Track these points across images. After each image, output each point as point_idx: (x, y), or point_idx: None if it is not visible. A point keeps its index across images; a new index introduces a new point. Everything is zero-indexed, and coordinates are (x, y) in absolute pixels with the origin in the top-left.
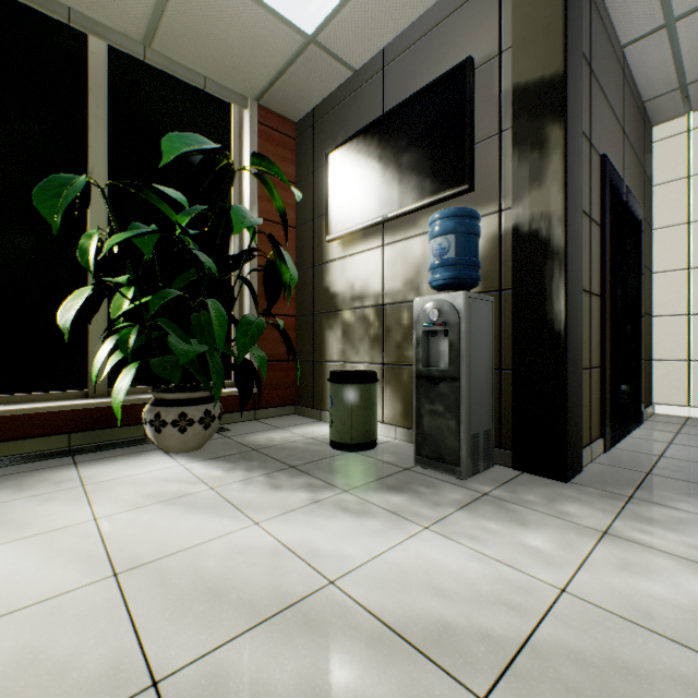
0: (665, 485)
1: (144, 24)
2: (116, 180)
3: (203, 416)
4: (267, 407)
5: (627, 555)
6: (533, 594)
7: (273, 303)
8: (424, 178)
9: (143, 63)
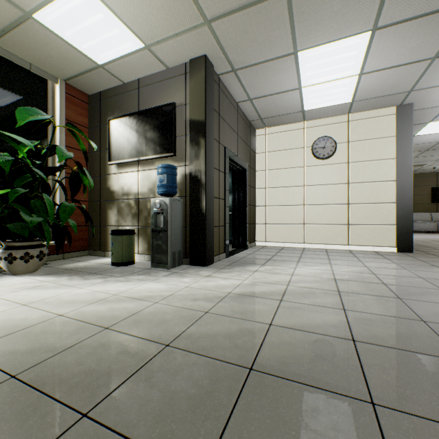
0: (236, 264)
1: None
2: None
3: (39, 253)
4: (71, 252)
5: (210, 279)
6: (178, 288)
7: (75, 194)
8: (157, 146)
9: None
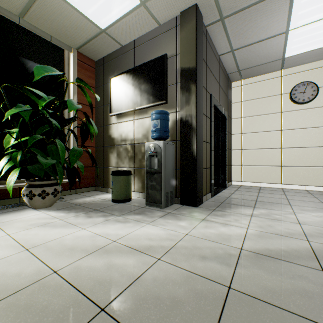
0: (225, 206)
1: (20, 9)
2: (9, 84)
3: (53, 191)
4: (82, 187)
5: (207, 224)
6: (178, 236)
7: (85, 141)
8: (150, 95)
9: (18, 24)
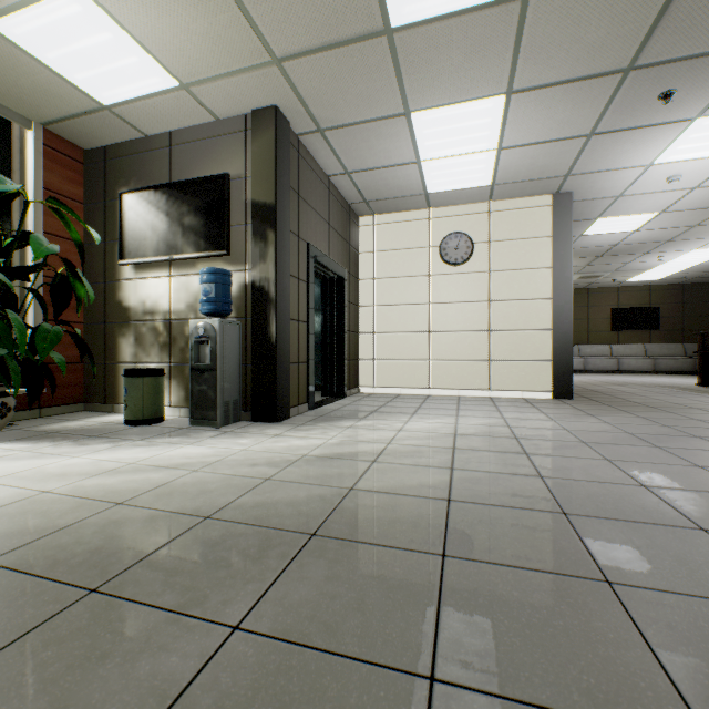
0: (323, 419)
1: None
2: None
3: (0, 407)
4: (54, 405)
5: (280, 439)
6: (231, 452)
7: (62, 311)
8: (200, 238)
9: None
